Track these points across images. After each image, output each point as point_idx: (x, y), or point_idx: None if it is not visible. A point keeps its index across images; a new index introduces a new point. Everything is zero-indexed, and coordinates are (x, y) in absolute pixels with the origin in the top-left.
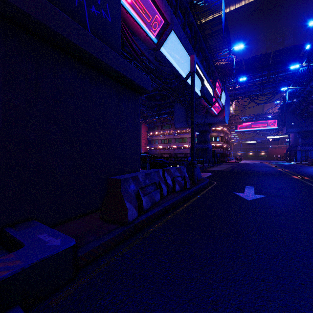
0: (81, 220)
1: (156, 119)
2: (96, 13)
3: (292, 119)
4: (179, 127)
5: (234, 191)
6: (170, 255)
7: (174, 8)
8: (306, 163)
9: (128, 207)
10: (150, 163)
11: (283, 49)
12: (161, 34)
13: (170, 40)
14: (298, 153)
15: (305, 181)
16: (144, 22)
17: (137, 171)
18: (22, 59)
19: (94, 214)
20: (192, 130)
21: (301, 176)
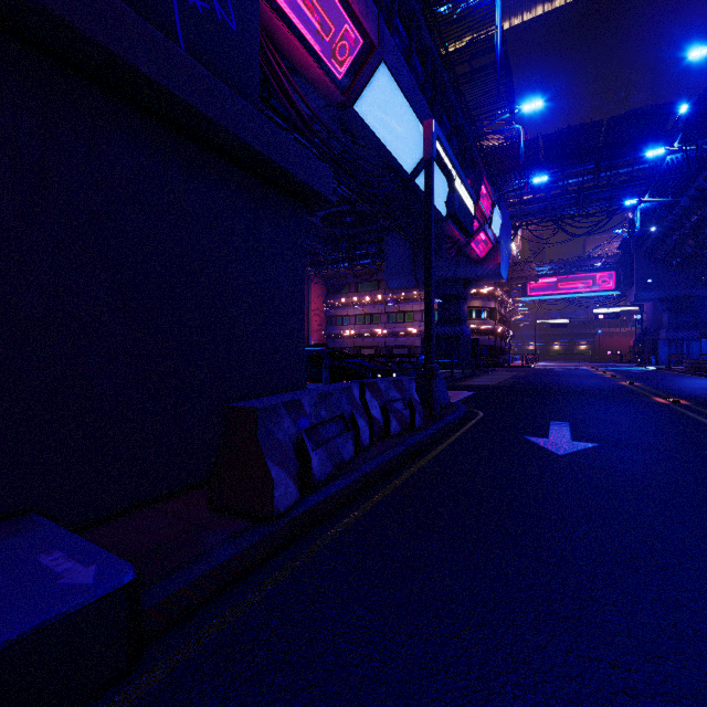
0: (159, 511)
1: (346, 269)
2: (200, 9)
3: (648, 270)
4: (397, 287)
5: (525, 435)
6: (379, 598)
7: (386, 12)
8: (680, 369)
9: (275, 478)
10: (332, 369)
11: (630, 113)
12: (356, 72)
13: (377, 85)
14: (662, 347)
15: (684, 410)
16: (317, 40)
17: (300, 389)
18: (3, 105)
19: (192, 494)
20: (429, 292)
21: (672, 397)
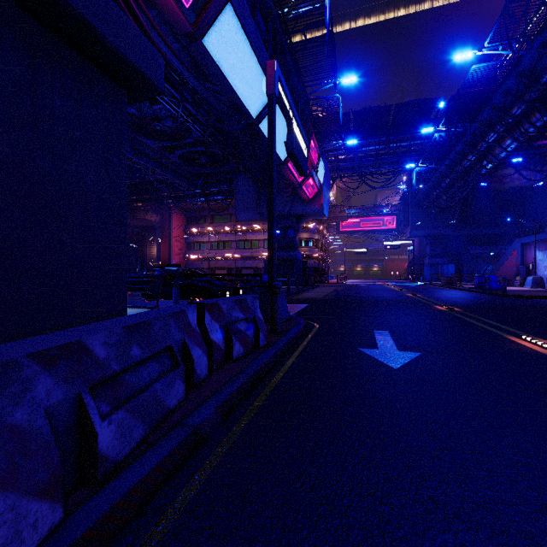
0: None
1: (202, 203)
2: None
3: (418, 215)
4: (244, 219)
5: (359, 346)
6: None
7: None
8: (439, 284)
9: None
10: (184, 287)
11: (410, 102)
12: (203, 5)
13: (224, 25)
14: (426, 269)
15: (460, 315)
16: None
17: (119, 315)
18: None
19: None
20: (271, 217)
21: (447, 305)
